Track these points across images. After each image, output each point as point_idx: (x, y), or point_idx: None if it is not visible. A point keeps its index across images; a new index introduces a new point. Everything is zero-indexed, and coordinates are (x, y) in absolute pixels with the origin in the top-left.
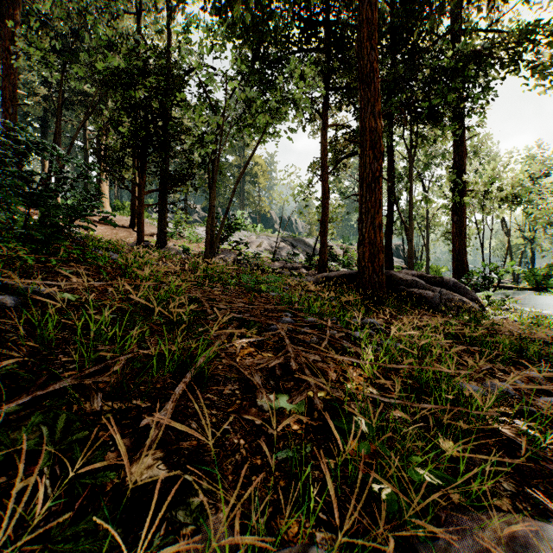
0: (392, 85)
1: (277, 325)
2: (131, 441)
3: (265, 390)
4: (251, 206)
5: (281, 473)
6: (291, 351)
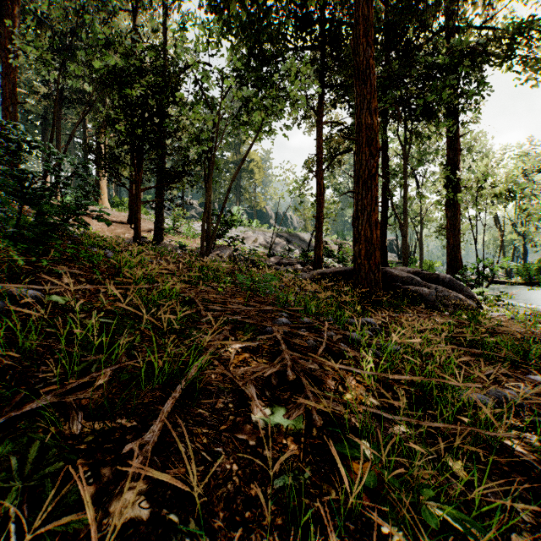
0: (387, 83)
1: (273, 327)
2: (112, 470)
3: (260, 403)
4: (247, 201)
5: (277, 507)
6: (288, 358)
